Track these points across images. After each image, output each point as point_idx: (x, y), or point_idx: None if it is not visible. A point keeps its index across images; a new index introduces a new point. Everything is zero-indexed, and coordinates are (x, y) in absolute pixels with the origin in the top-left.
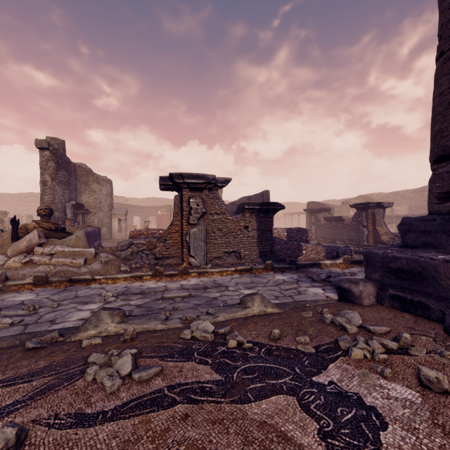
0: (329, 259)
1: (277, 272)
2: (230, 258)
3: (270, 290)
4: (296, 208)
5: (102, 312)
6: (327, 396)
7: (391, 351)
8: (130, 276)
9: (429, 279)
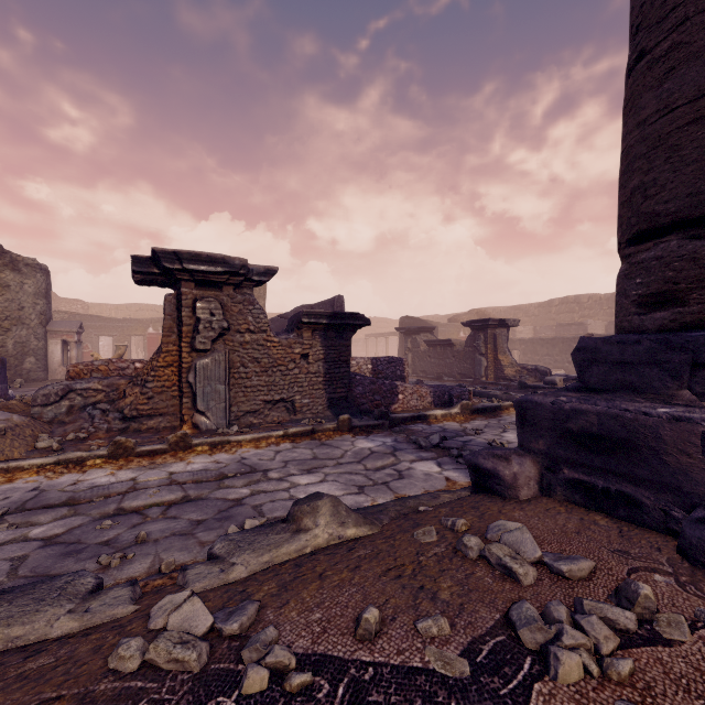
0: (438, 407)
1: (359, 434)
2: (275, 412)
3: (348, 472)
4: (383, 327)
5: None
6: None
7: (628, 637)
8: (53, 462)
9: (643, 452)
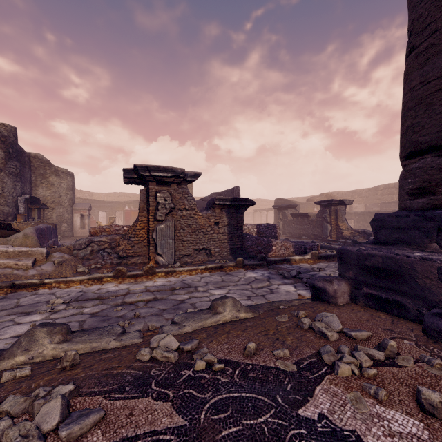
0: (297, 255)
1: (248, 269)
2: (200, 255)
3: (241, 289)
4: (264, 205)
5: (37, 330)
6: (319, 439)
7: (379, 363)
8: (87, 278)
9: (406, 277)
